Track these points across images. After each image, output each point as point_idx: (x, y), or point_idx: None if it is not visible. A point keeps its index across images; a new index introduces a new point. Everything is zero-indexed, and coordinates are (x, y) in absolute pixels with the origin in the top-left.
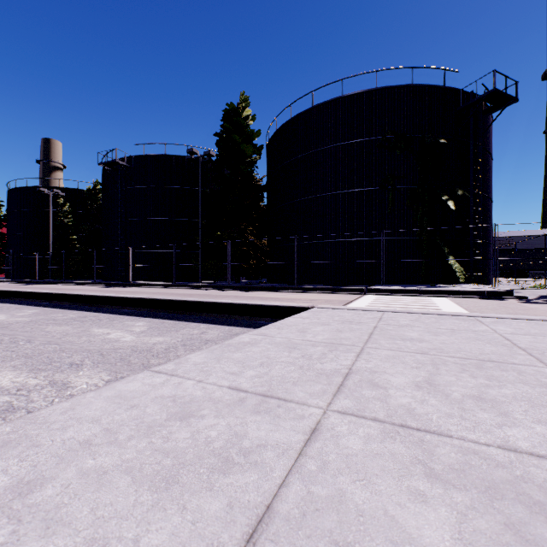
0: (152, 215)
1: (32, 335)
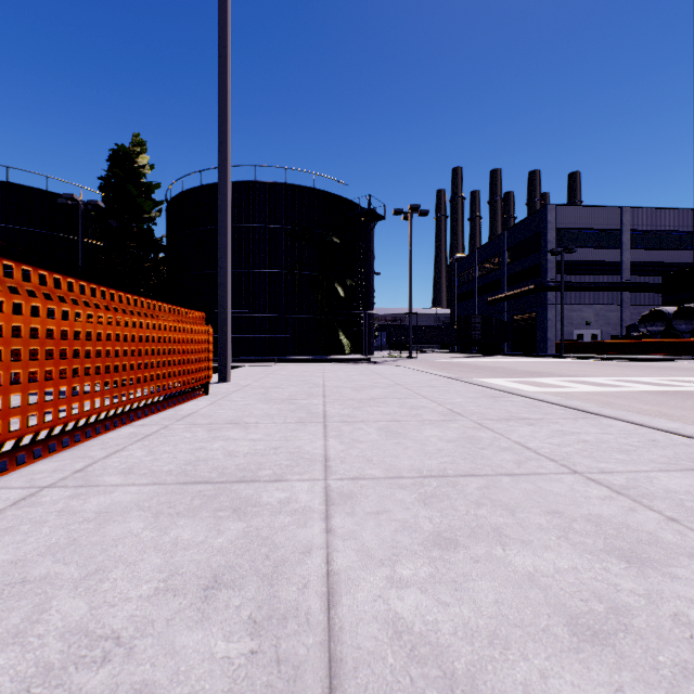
0: None
1: None
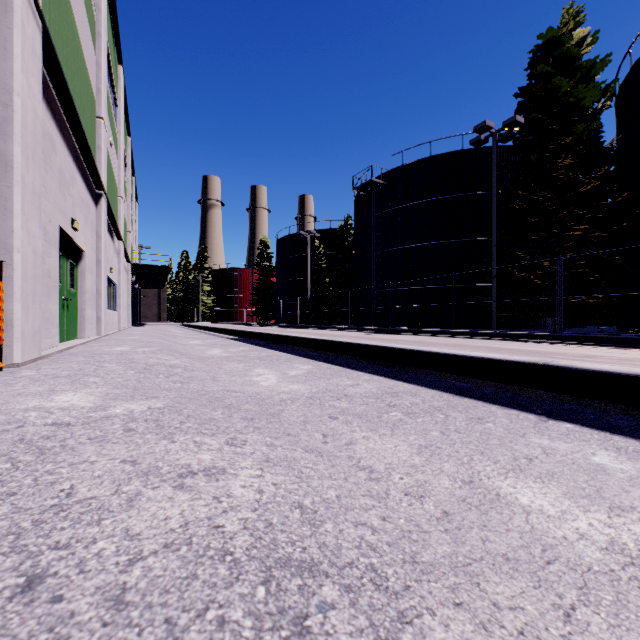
0: (413, 241)
1: (351, 507)
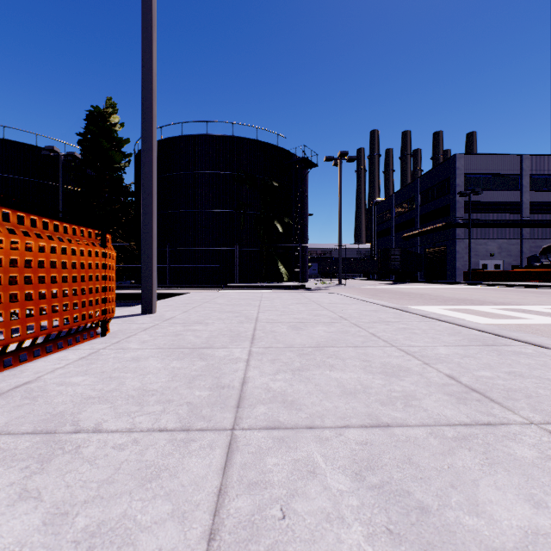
0: None
1: None
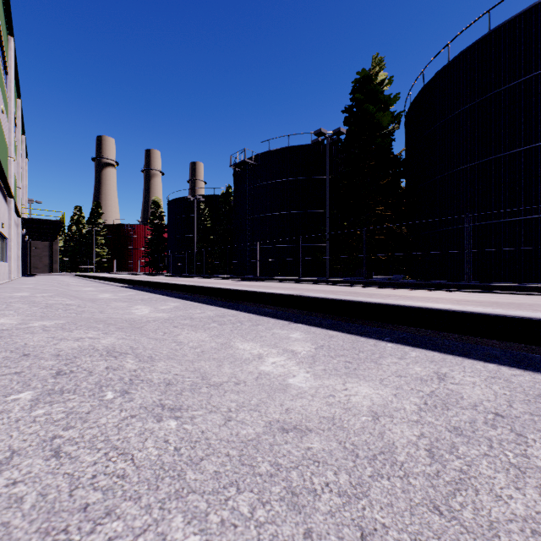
0: (276, 210)
1: (157, 349)
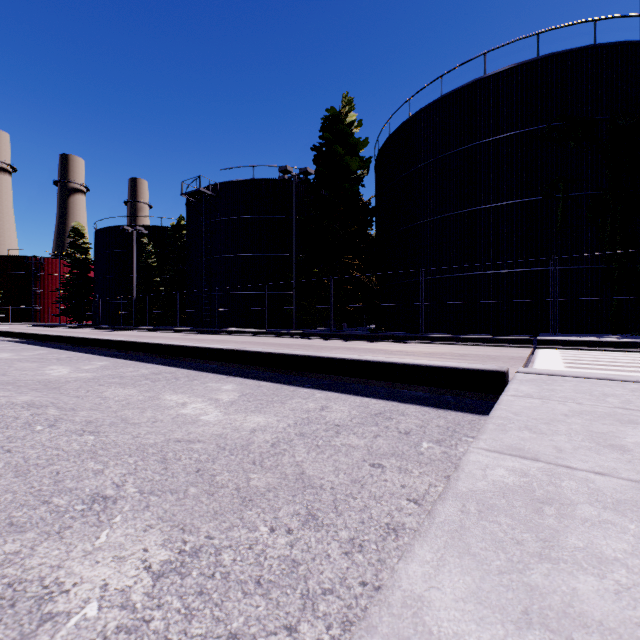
0: (239, 251)
1: (79, 404)
